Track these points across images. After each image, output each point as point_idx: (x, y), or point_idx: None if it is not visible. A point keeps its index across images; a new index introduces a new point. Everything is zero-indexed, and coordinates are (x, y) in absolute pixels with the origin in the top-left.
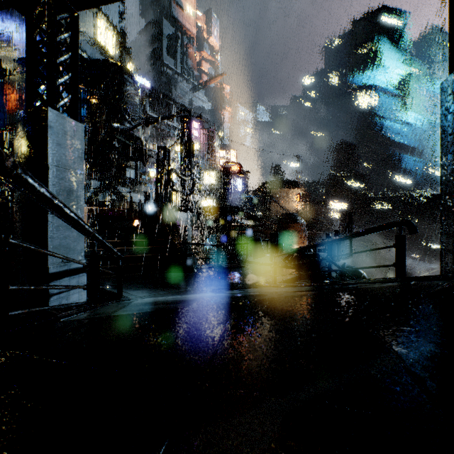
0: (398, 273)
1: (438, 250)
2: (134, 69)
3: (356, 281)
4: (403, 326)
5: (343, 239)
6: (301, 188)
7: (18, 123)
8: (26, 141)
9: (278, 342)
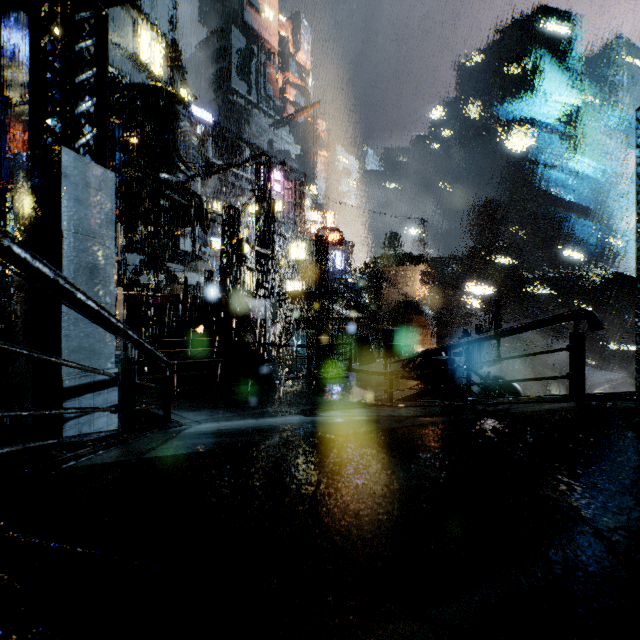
0: (573, 388)
1: (622, 353)
2: (190, 97)
3: (510, 400)
4: (601, 479)
5: (491, 338)
6: (427, 265)
7: (18, 169)
8: (30, 196)
9: (404, 507)
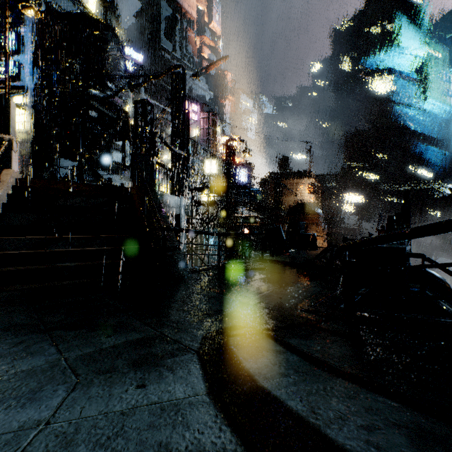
0: None
1: None
2: (123, 38)
3: None
4: None
5: None
6: (313, 178)
7: None
8: None
9: None
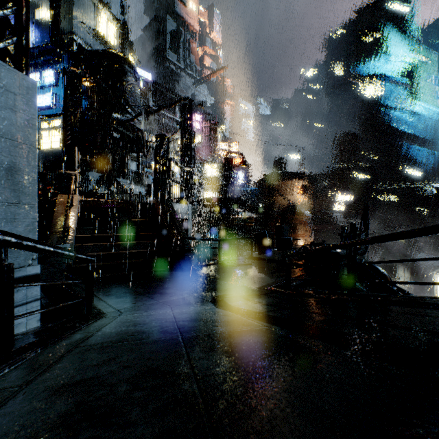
0: None
1: None
2: (136, 61)
3: (435, 306)
4: None
5: (402, 237)
6: (305, 180)
7: None
8: None
9: None
